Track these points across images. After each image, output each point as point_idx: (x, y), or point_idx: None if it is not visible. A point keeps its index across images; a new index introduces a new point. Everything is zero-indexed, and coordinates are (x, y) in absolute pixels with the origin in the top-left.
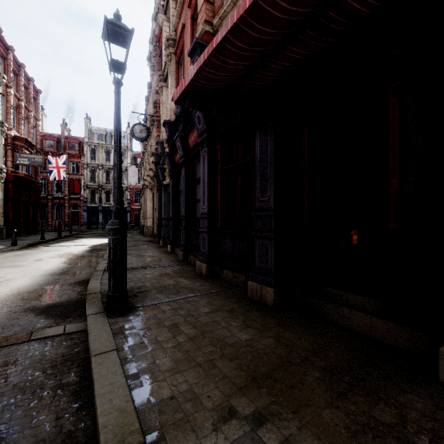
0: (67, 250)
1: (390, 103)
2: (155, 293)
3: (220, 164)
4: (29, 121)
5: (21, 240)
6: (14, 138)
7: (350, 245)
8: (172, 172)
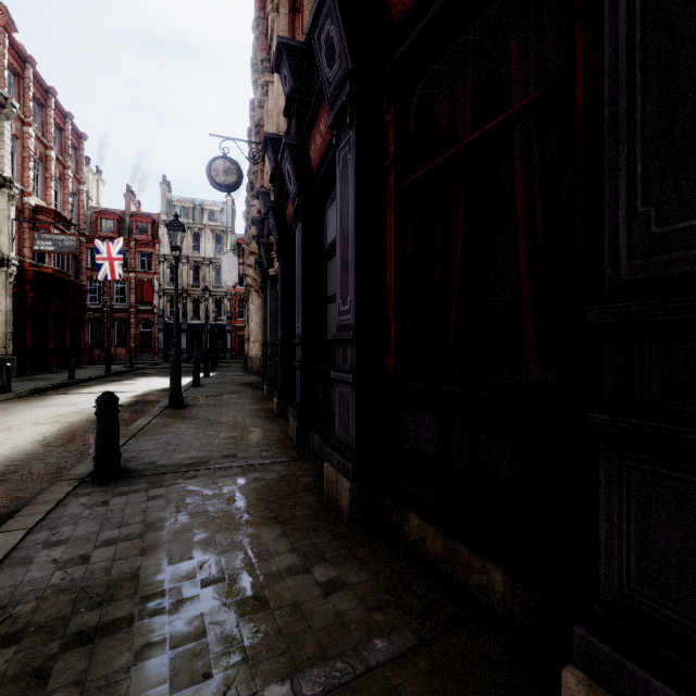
0: (88, 402)
1: None
2: (131, 658)
3: (396, 170)
4: (65, 184)
5: (35, 380)
6: (37, 210)
7: None
8: (281, 244)
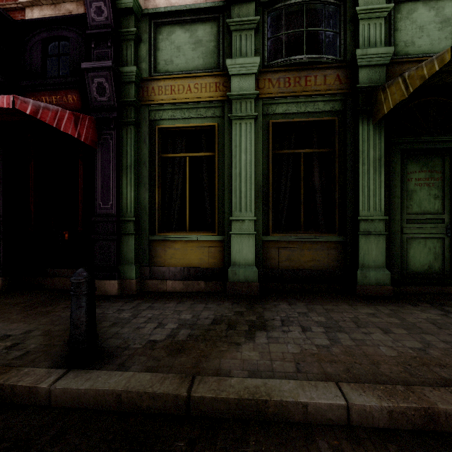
0: None
1: (80, 164)
2: None
3: None
4: None
5: None
6: None
7: (64, 240)
8: None
